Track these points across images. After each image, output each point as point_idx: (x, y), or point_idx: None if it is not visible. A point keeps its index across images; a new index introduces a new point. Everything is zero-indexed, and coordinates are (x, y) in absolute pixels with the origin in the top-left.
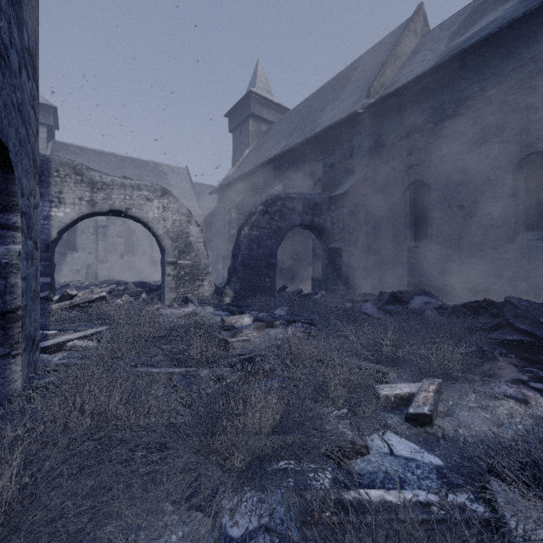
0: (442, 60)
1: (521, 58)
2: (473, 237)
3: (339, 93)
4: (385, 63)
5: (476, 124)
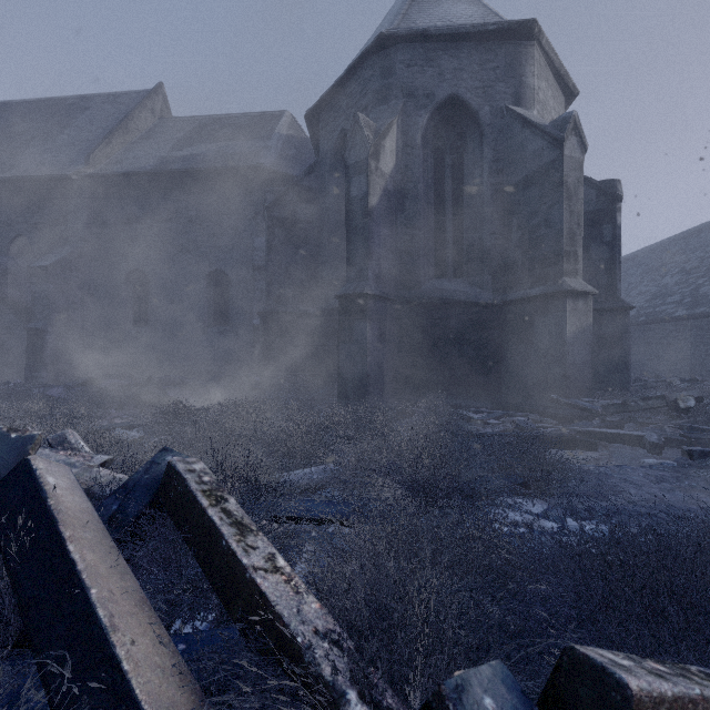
0: (155, 170)
1: (210, 197)
2: (181, 327)
3: (56, 133)
4: (112, 133)
5: (183, 234)
